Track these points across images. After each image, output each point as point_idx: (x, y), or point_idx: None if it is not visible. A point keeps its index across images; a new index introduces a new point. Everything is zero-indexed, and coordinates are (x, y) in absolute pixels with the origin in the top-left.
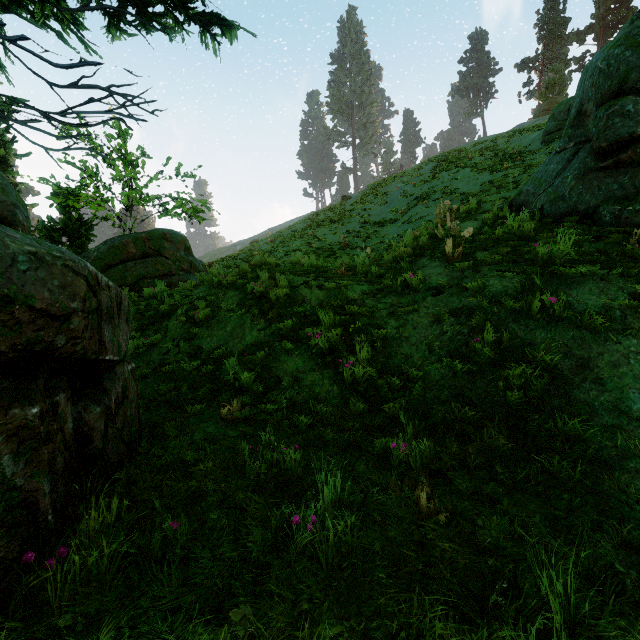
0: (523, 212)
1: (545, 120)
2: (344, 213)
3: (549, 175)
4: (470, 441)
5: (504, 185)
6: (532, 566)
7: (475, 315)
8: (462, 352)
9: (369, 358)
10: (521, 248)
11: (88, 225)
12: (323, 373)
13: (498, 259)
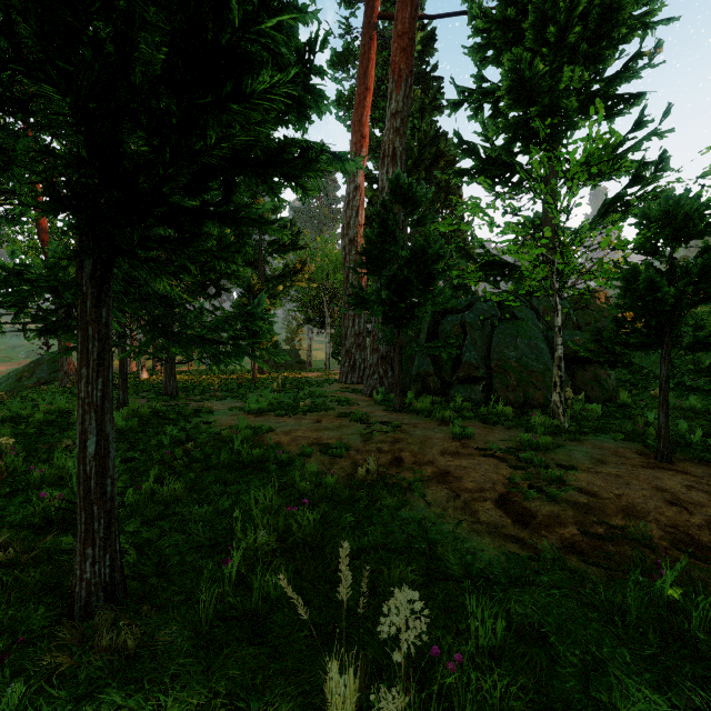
0: None
1: None
2: None
3: None
4: None
5: None
6: None
7: None
8: None
9: None
10: None
11: None
12: None
13: None
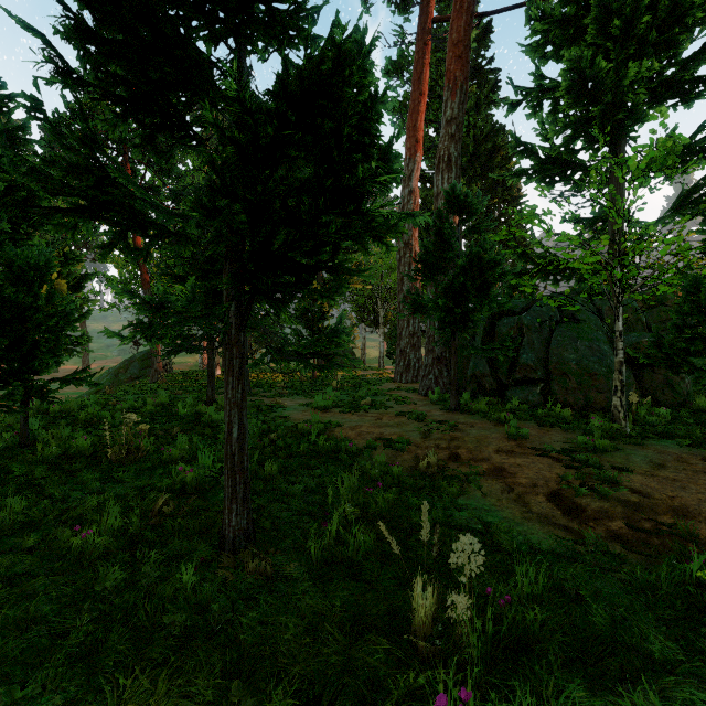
0: None
1: None
2: None
3: None
4: None
5: None
6: None
7: None
8: None
9: None
10: None
11: None
12: None
13: None
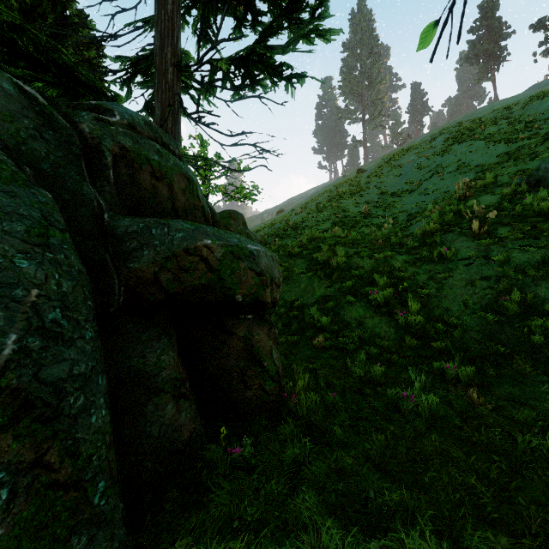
0: (542, 191)
1: None
2: (361, 185)
3: None
4: (502, 368)
5: (520, 157)
6: None
7: (502, 280)
8: (492, 307)
9: (418, 309)
10: (540, 226)
11: None
12: (380, 319)
13: (520, 235)
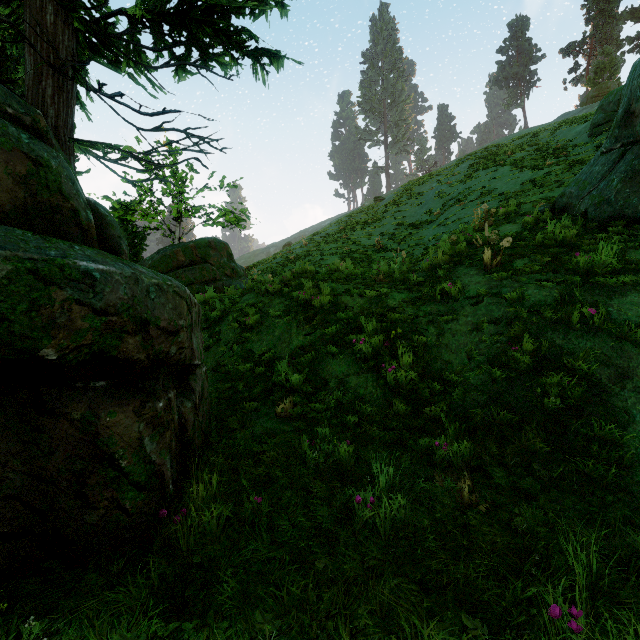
0: (565, 217)
1: (593, 108)
2: (377, 215)
3: (594, 177)
4: (508, 443)
5: (546, 184)
6: (559, 538)
7: (514, 324)
8: (501, 359)
9: (411, 363)
10: (561, 256)
11: (142, 235)
12: (366, 376)
13: (537, 268)
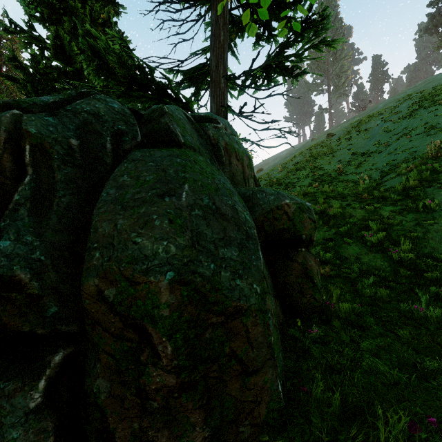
0: None
1: None
2: (332, 147)
3: None
4: None
5: None
6: None
7: None
8: None
9: (409, 248)
10: None
11: None
12: (375, 255)
13: None
